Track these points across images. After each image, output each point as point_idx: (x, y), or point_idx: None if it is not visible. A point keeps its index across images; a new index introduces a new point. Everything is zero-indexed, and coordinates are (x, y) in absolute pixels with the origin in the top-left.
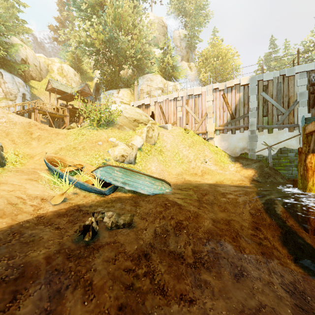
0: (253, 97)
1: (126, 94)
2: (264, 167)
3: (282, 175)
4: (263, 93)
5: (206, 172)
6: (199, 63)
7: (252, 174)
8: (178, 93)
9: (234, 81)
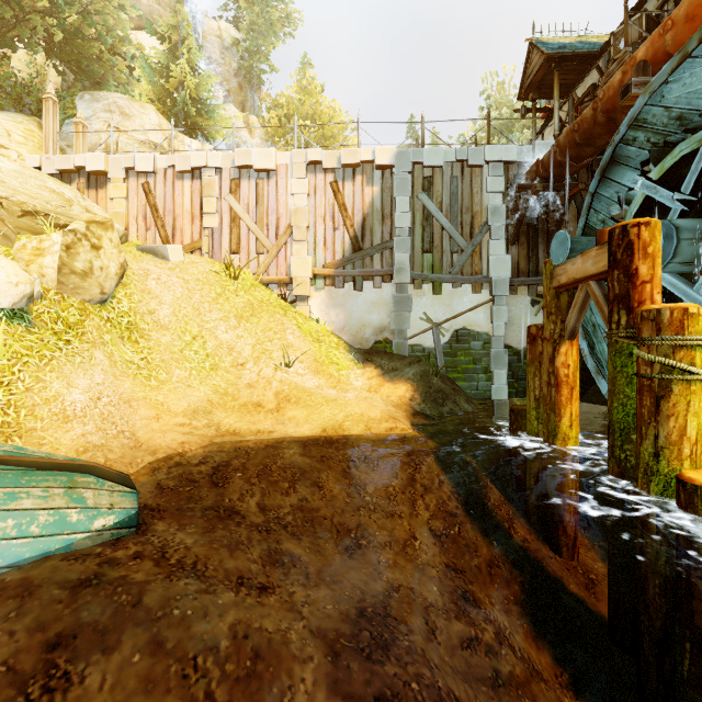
0: (402, 201)
1: (22, 134)
2: (431, 376)
3: (466, 394)
4: (423, 196)
5: (293, 396)
6: (271, 121)
7: (409, 396)
8: (208, 155)
9: (361, 152)
